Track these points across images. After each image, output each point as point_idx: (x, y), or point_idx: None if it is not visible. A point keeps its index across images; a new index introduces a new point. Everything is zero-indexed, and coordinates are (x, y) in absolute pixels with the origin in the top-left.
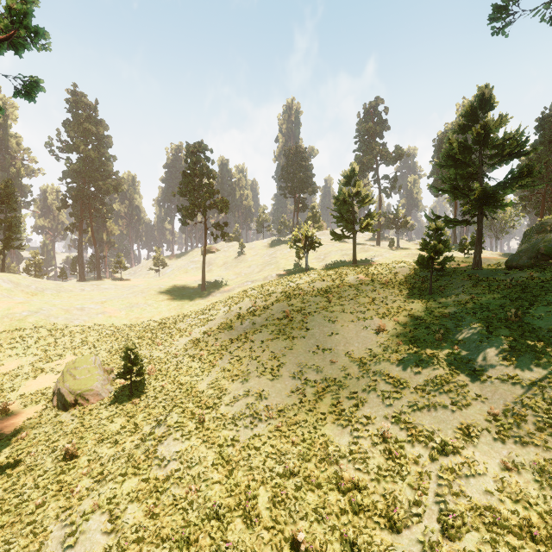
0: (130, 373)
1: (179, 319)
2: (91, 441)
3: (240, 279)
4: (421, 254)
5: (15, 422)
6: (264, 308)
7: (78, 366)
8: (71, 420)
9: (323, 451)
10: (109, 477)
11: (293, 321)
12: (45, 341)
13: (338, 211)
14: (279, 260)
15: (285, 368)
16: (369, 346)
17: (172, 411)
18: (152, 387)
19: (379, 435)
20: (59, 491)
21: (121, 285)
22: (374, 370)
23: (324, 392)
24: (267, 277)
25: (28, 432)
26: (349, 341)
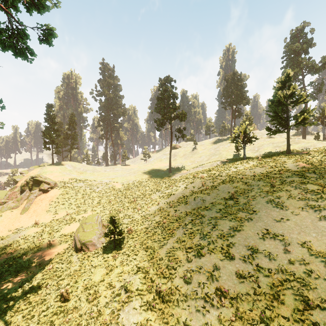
0: (113, 233)
1: (153, 191)
2: (81, 286)
3: (194, 165)
4: None
5: (52, 254)
6: (212, 188)
7: (87, 222)
8: (76, 262)
9: None
10: None
11: (239, 202)
12: (79, 201)
13: (273, 111)
14: (222, 151)
15: (234, 249)
16: None
17: (136, 274)
18: (128, 244)
19: None
20: None
21: (125, 168)
22: None
23: (282, 288)
24: (213, 164)
25: (54, 265)
26: (304, 230)
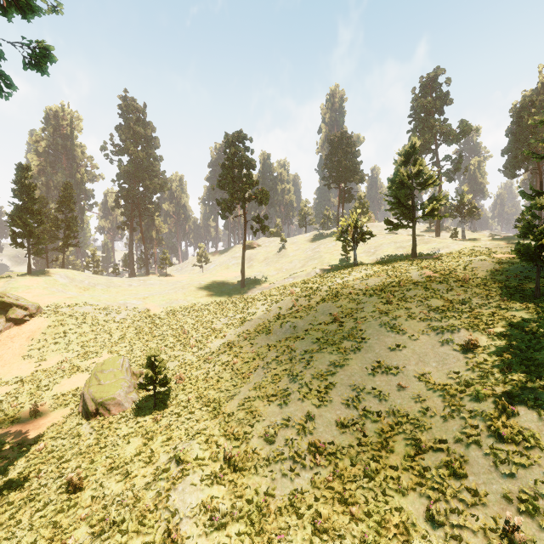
0: (153, 382)
1: (216, 317)
2: (101, 467)
3: (281, 275)
4: (503, 244)
5: (41, 427)
6: (307, 309)
7: (104, 369)
8: (89, 433)
9: (402, 541)
10: (105, 534)
11: (344, 327)
12: (85, 337)
13: (394, 196)
14: (323, 254)
15: (335, 391)
16: (455, 368)
17: (193, 438)
18: (177, 400)
19: (501, 531)
20: (51, 540)
21: (165, 281)
22: (471, 408)
23: (393, 433)
24: (310, 273)
25: (47, 443)
26: (423, 359)
